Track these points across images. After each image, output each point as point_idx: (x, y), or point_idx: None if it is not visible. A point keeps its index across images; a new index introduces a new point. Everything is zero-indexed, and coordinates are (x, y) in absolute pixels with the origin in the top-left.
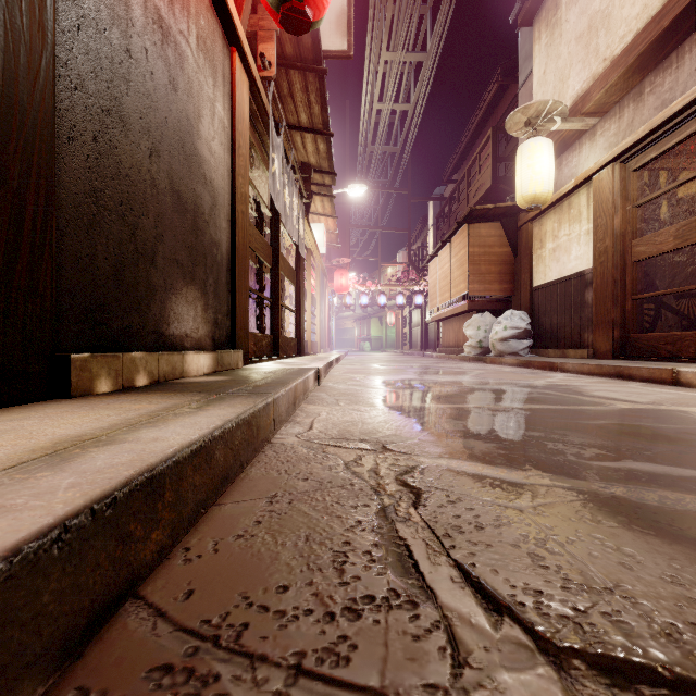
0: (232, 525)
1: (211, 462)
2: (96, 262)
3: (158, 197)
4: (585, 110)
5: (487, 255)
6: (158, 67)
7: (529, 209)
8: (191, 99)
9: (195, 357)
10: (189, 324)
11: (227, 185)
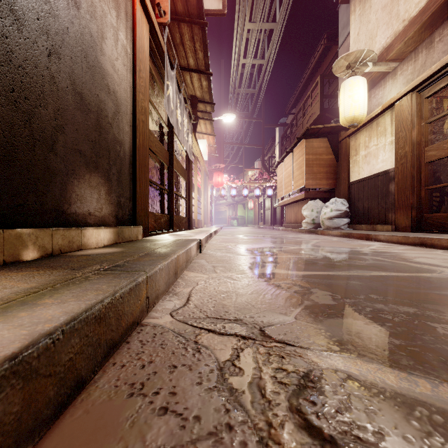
0: None
1: None
2: None
3: (58, 93)
4: (389, 57)
5: (318, 160)
6: None
7: (349, 127)
8: (95, 21)
9: (94, 231)
10: (93, 205)
11: (130, 98)
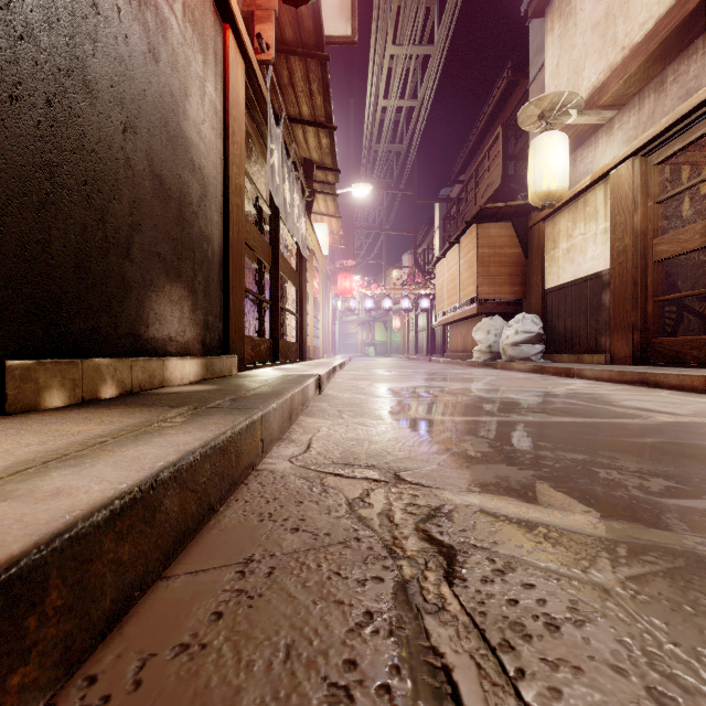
0: (176, 622)
1: (155, 518)
2: (50, 250)
3: (134, 180)
4: (602, 102)
5: (497, 256)
6: (134, 31)
7: (542, 207)
8: (176, 74)
9: (178, 363)
10: (174, 326)
11: (220, 174)
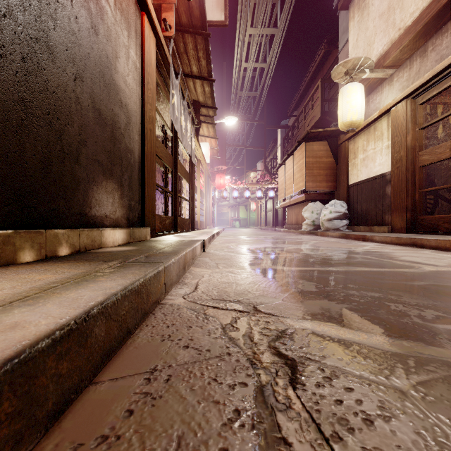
0: (100, 418)
1: (87, 341)
2: (24, 157)
3: (81, 112)
4: (386, 64)
5: (318, 163)
6: (81, 14)
7: (347, 131)
8: (110, 43)
9: (111, 232)
10: (108, 208)
11: (139, 109)
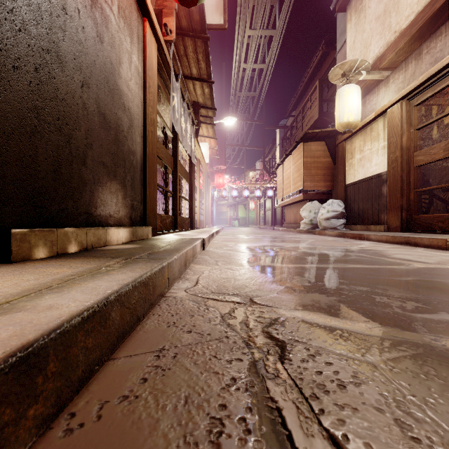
0: (120, 384)
1: (106, 323)
2: (37, 161)
3: (88, 116)
4: (382, 66)
5: (316, 163)
6: (88, 24)
7: (344, 132)
8: (114, 50)
9: (115, 231)
10: (112, 208)
11: (141, 112)
